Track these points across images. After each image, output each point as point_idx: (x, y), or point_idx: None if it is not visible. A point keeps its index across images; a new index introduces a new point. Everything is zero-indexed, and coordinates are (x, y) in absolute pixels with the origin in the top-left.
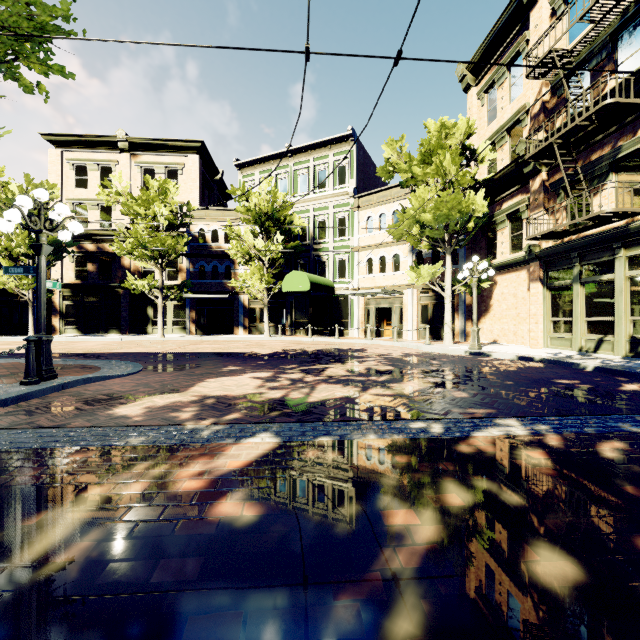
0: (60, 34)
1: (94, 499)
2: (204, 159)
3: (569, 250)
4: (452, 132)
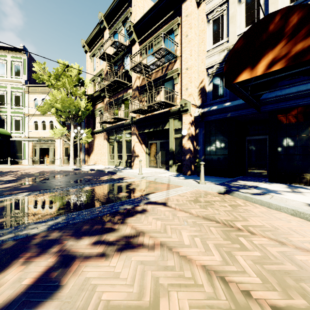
0: None
1: None
2: None
3: (113, 129)
4: (71, 69)
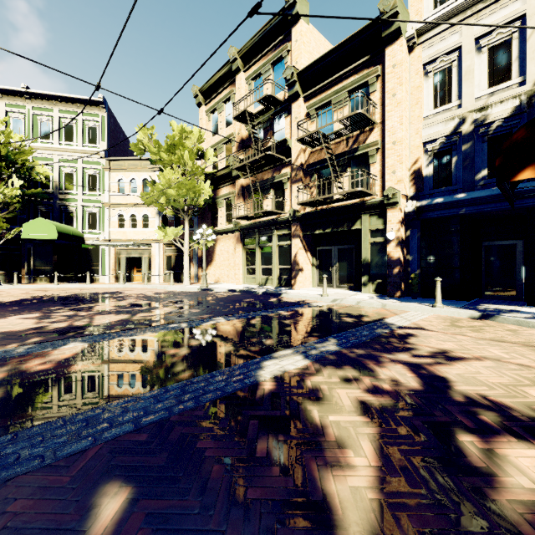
0: None
1: None
2: None
3: (254, 227)
4: (189, 136)
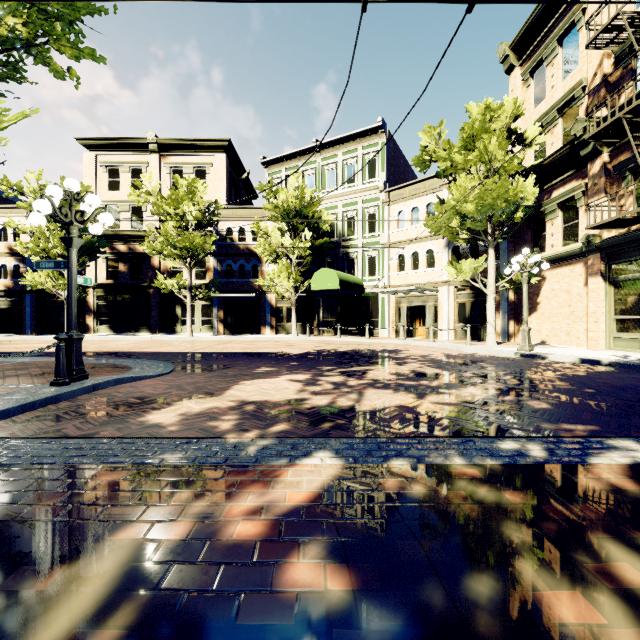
0: (90, 11)
1: (124, 548)
2: (231, 158)
3: (639, 239)
4: (497, 114)
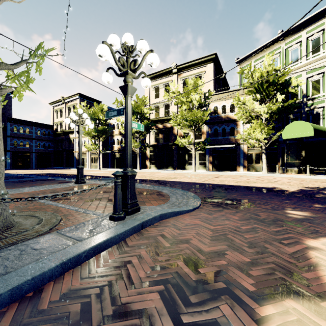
0: None
1: None
2: (216, 65)
3: None
4: None
